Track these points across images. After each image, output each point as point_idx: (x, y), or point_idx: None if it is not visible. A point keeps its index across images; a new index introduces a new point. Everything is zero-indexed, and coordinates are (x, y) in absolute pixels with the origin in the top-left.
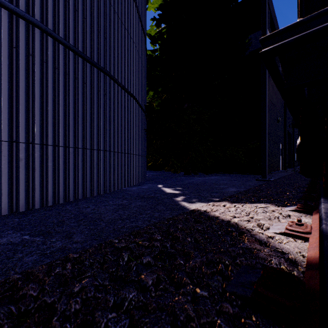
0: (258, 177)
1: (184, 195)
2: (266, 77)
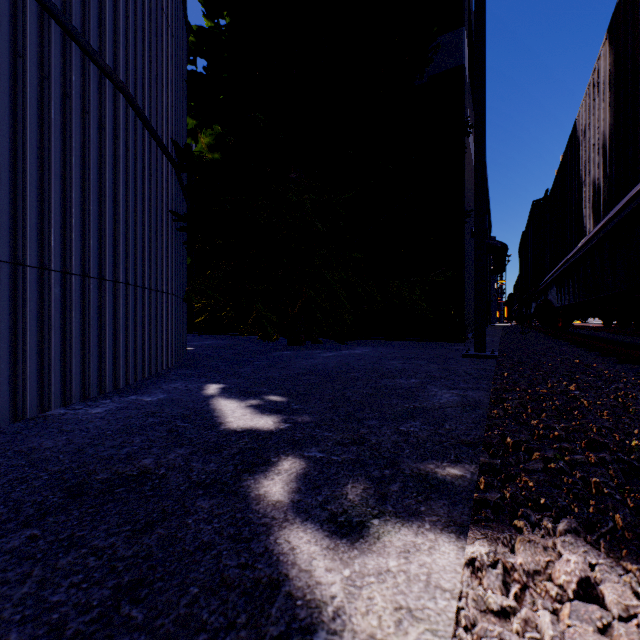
0: (455, 348)
1: (299, 446)
2: (484, 111)
